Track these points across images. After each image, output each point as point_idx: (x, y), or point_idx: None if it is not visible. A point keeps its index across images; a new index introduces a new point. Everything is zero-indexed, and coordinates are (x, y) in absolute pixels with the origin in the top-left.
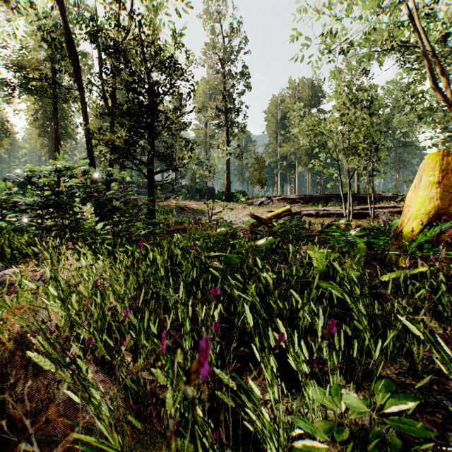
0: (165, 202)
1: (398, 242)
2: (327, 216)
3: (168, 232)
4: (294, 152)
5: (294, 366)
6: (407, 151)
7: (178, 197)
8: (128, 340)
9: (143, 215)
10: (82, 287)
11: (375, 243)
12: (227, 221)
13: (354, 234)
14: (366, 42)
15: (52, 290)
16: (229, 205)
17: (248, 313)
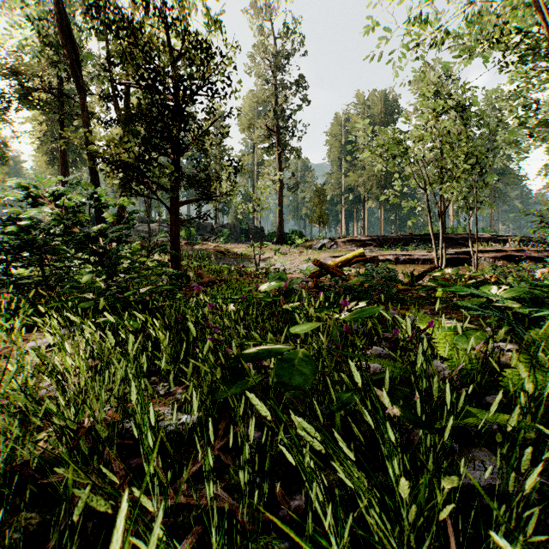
0: (202, 245)
1: None
2: (410, 262)
3: (200, 284)
4: (362, 183)
5: None
6: (504, 181)
7: (218, 239)
8: None
9: (157, 261)
10: None
11: None
12: (280, 269)
13: (503, 295)
14: (468, 26)
15: None
16: (282, 249)
17: None
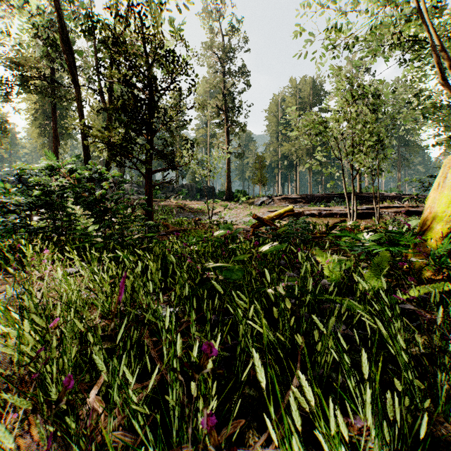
0: (165, 202)
1: (419, 247)
2: (330, 216)
3: (167, 232)
4: (295, 152)
5: (327, 449)
6: (409, 150)
7: (178, 197)
8: (103, 377)
9: (139, 216)
10: (36, 316)
11: (399, 250)
12: (228, 221)
13: (369, 239)
14: (372, 36)
15: (12, 312)
16: (230, 205)
17: (257, 366)
